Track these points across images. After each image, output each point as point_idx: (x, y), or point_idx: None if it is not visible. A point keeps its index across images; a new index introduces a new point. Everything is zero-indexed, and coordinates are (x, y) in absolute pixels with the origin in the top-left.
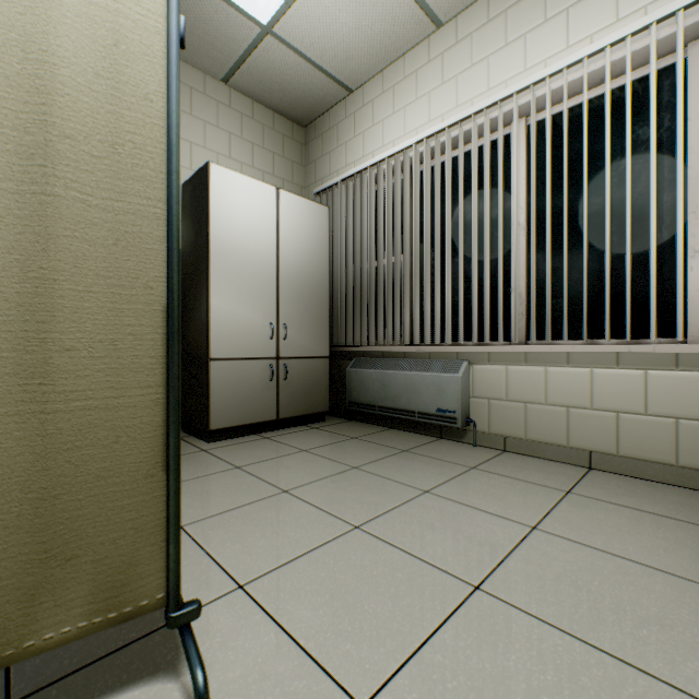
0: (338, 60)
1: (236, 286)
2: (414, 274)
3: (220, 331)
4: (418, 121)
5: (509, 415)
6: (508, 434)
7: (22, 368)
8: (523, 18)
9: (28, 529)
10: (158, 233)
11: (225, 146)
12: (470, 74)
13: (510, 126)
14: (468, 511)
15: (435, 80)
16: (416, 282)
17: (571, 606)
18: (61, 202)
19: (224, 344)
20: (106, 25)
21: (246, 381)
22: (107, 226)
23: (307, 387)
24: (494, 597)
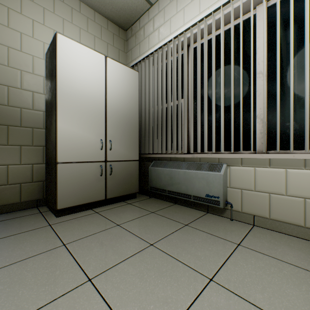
0: None
1: (76, 115)
2: (190, 109)
3: (64, 144)
4: (192, 14)
5: (257, 201)
6: (256, 213)
7: None
8: None
9: None
10: None
11: (77, 35)
12: None
13: (255, 9)
14: None
15: None
16: (191, 114)
17: None
18: None
19: (68, 153)
20: None
21: (83, 176)
22: None
23: (125, 178)
24: None
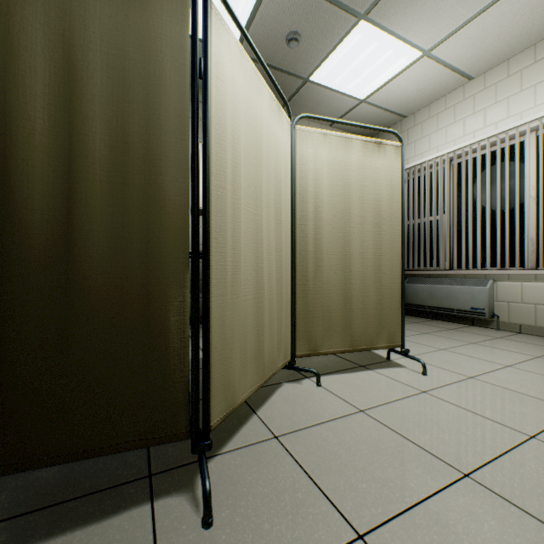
0: (400, 105)
1: None
2: (453, 228)
3: None
4: (455, 135)
5: (523, 312)
6: (522, 323)
7: (375, 278)
8: (533, 75)
9: (377, 317)
10: (399, 240)
11: None
12: (494, 108)
13: (524, 136)
14: (499, 350)
15: (468, 111)
16: (454, 232)
17: None
18: (382, 235)
19: None
20: (389, 186)
21: None
22: (389, 240)
23: None
24: (516, 368)
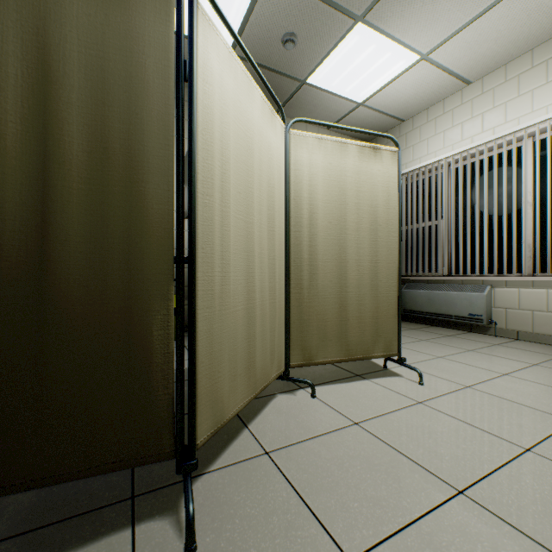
0: (398, 109)
1: None
2: (451, 233)
3: None
4: (453, 140)
5: (520, 318)
6: (519, 329)
7: (371, 285)
8: (530, 80)
9: (373, 326)
10: (396, 246)
11: None
12: (491, 113)
13: (521, 141)
14: (496, 357)
15: (466, 115)
16: (452, 238)
17: (550, 381)
18: (379, 242)
19: None
20: (386, 192)
21: None
22: (385, 247)
23: None
24: (513, 377)
